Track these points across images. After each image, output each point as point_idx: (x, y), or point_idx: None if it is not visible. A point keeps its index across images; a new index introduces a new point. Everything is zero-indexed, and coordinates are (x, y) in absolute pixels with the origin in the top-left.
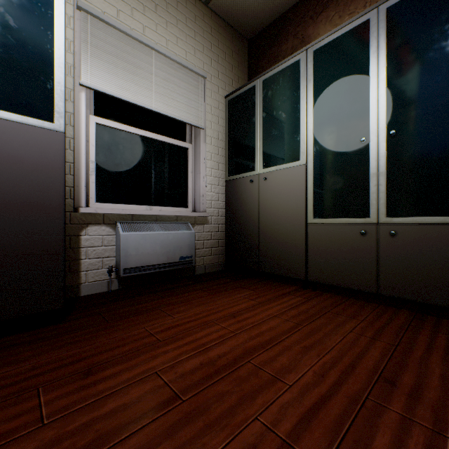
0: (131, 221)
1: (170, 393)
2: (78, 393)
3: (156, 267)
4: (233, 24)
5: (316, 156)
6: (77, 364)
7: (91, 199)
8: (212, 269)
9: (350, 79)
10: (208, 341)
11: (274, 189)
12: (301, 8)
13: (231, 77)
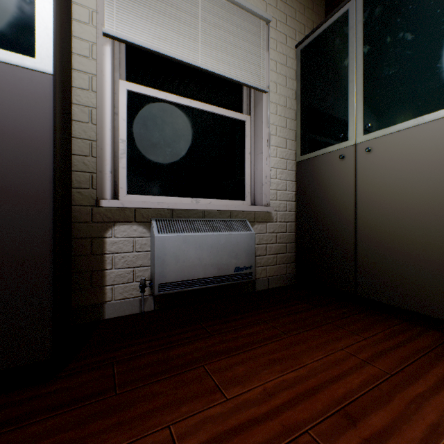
0: (170, 218)
1: None
2: None
3: (202, 282)
4: None
5: None
6: None
7: (121, 190)
8: (277, 283)
9: None
10: None
11: (388, 165)
12: None
13: (302, 22)
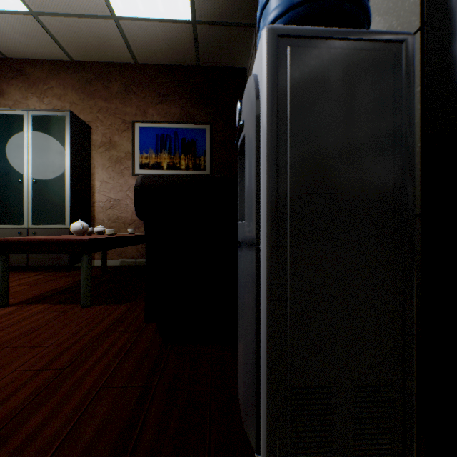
0: None
1: None
2: None
3: None
4: None
5: None
6: None
7: None
8: None
9: (14, 143)
10: None
11: None
12: None
13: None
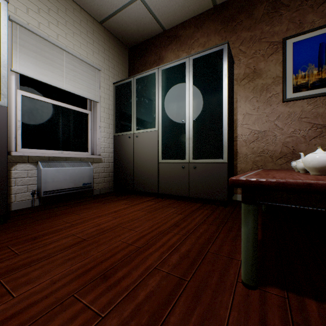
0: (48, 161)
1: (81, 239)
2: (33, 245)
3: (66, 190)
4: (119, 38)
5: (163, 126)
6: (26, 237)
7: (18, 146)
8: (105, 191)
9: (178, 89)
10: (100, 222)
11: (142, 143)
12: (159, 39)
13: (117, 70)
